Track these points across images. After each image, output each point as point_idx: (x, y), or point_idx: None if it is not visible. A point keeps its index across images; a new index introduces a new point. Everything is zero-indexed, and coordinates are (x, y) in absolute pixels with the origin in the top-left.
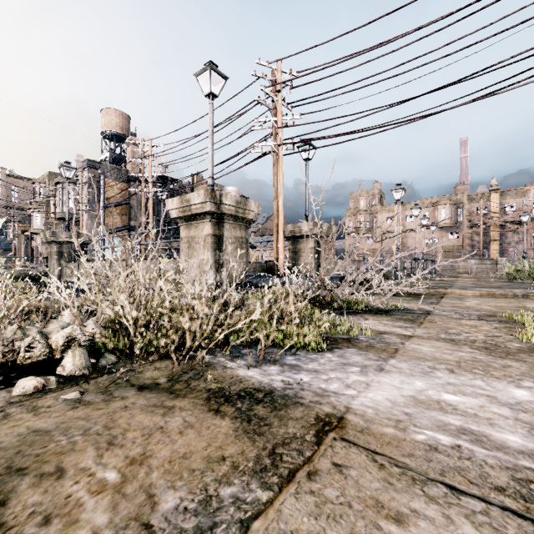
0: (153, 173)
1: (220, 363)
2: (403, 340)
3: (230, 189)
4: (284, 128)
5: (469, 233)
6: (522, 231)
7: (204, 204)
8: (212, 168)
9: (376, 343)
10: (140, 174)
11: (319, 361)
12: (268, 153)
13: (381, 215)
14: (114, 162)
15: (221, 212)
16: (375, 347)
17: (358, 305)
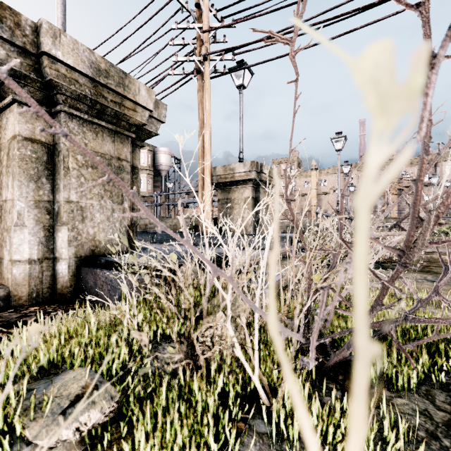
0: None
1: None
2: None
3: (162, 150)
4: (211, 30)
5: None
6: None
7: None
8: (61, 21)
9: None
10: None
11: None
12: (190, 73)
13: (300, 180)
14: None
15: (44, 79)
16: None
17: None
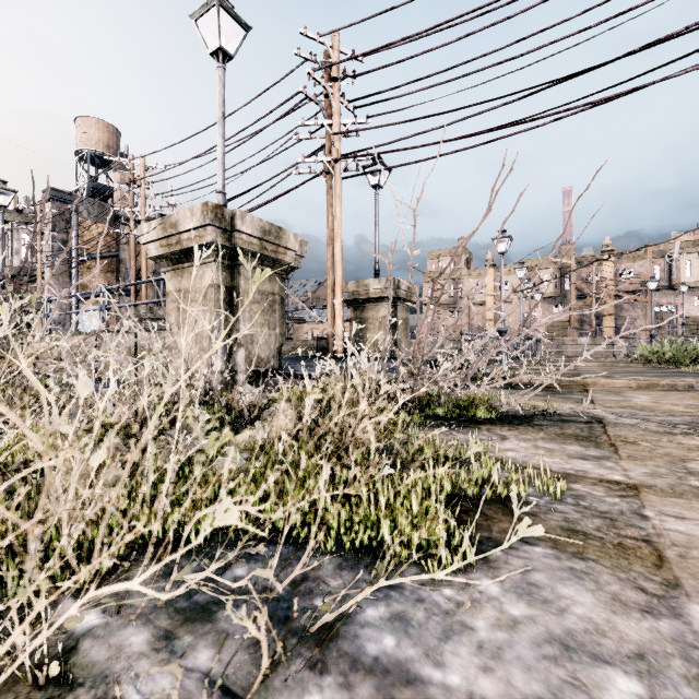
0: (147, 208)
1: (112, 673)
2: (631, 503)
3: None
4: (343, 133)
5: (578, 305)
6: (641, 304)
7: (201, 230)
8: (222, 177)
9: (579, 516)
10: (128, 209)
11: (472, 632)
12: (319, 175)
13: (469, 281)
14: (95, 195)
15: (234, 246)
16: (591, 535)
17: (479, 409)
